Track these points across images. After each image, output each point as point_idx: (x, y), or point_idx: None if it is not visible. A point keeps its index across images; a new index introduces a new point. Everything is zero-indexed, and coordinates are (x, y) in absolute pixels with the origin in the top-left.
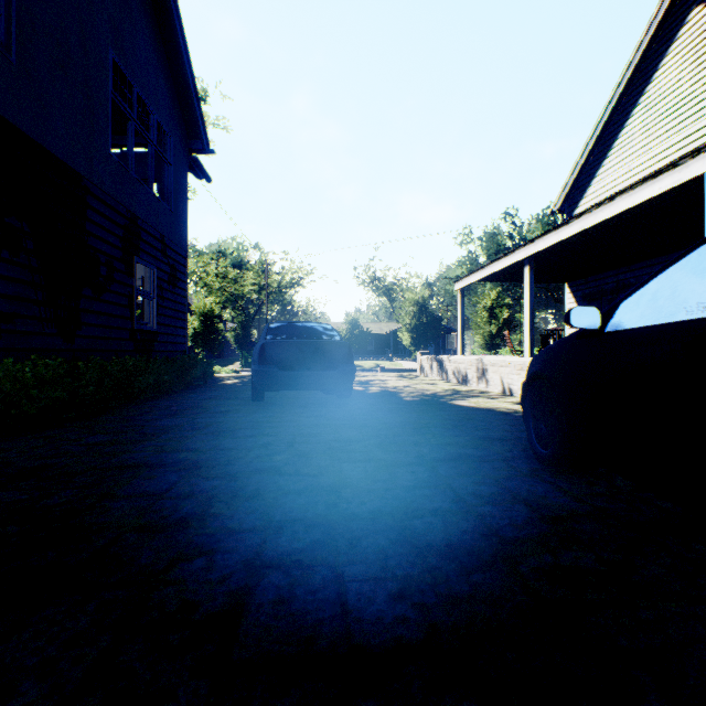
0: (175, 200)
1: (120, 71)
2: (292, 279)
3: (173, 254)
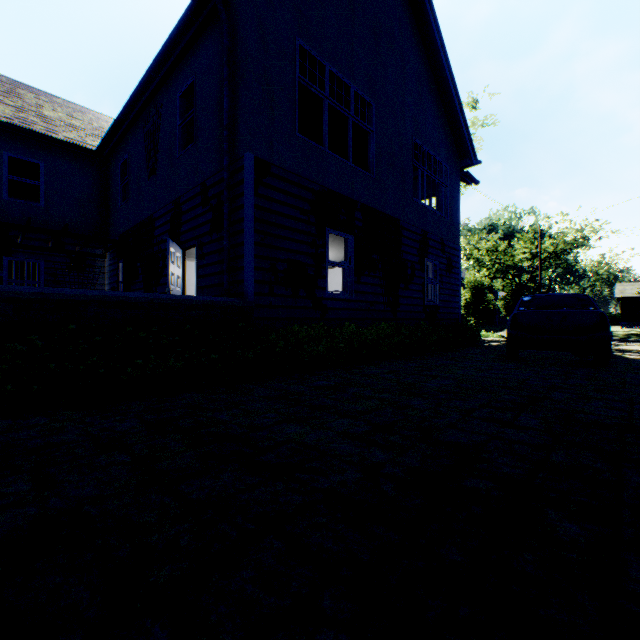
0: (450, 210)
1: (417, 145)
2: (572, 240)
3: (449, 249)
